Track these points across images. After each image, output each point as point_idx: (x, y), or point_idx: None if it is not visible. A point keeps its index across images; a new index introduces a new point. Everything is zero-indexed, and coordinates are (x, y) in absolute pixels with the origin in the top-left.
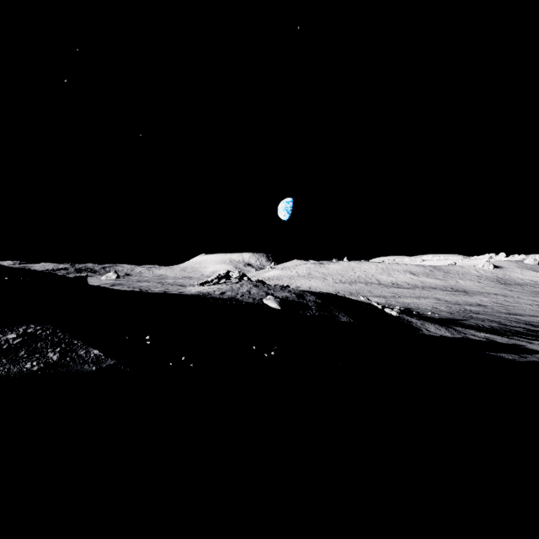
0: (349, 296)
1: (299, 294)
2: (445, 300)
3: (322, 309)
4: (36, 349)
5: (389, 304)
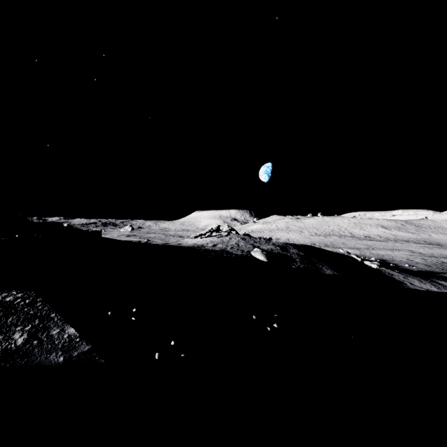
0: (324, 247)
1: (282, 247)
2: (419, 252)
3: (306, 261)
4: (4, 326)
5: (364, 255)
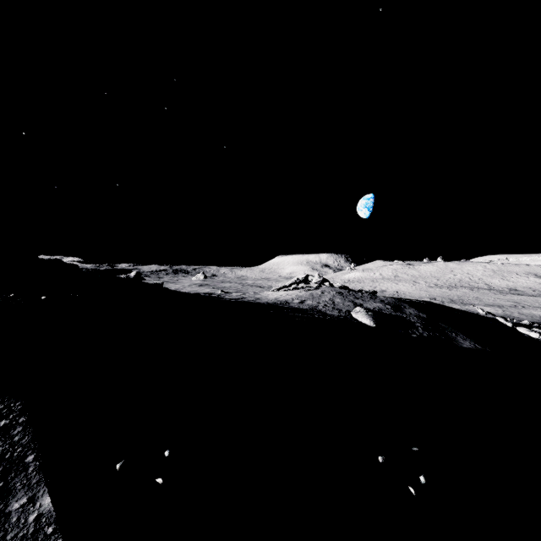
0: (449, 303)
1: (394, 305)
2: None
3: (431, 327)
4: None
5: (510, 316)
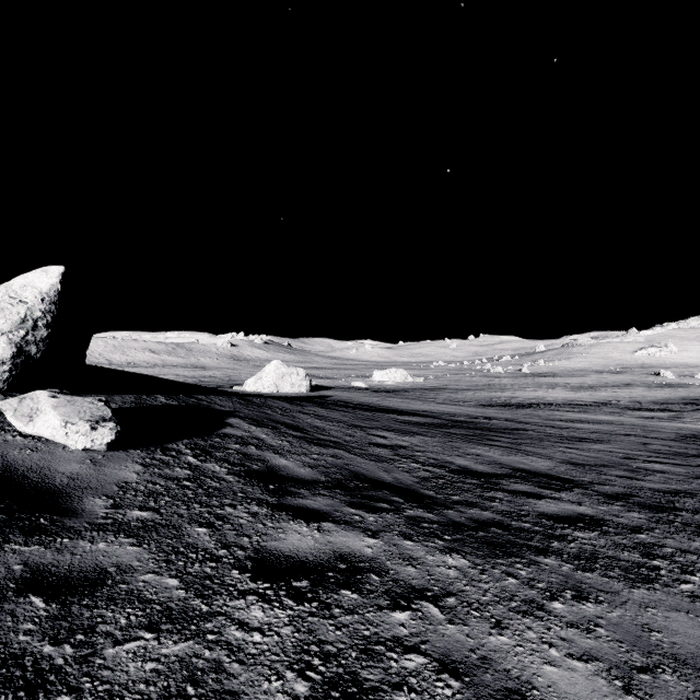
0: None
1: None
2: (184, 375)
3: None
4: None
5: None
